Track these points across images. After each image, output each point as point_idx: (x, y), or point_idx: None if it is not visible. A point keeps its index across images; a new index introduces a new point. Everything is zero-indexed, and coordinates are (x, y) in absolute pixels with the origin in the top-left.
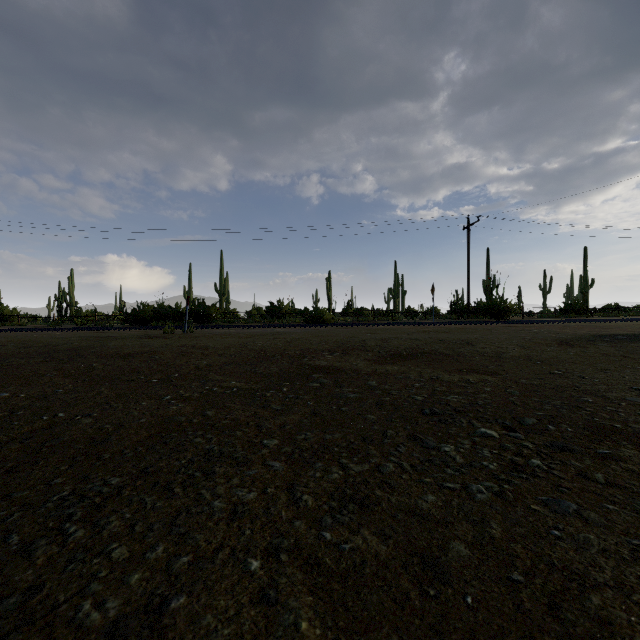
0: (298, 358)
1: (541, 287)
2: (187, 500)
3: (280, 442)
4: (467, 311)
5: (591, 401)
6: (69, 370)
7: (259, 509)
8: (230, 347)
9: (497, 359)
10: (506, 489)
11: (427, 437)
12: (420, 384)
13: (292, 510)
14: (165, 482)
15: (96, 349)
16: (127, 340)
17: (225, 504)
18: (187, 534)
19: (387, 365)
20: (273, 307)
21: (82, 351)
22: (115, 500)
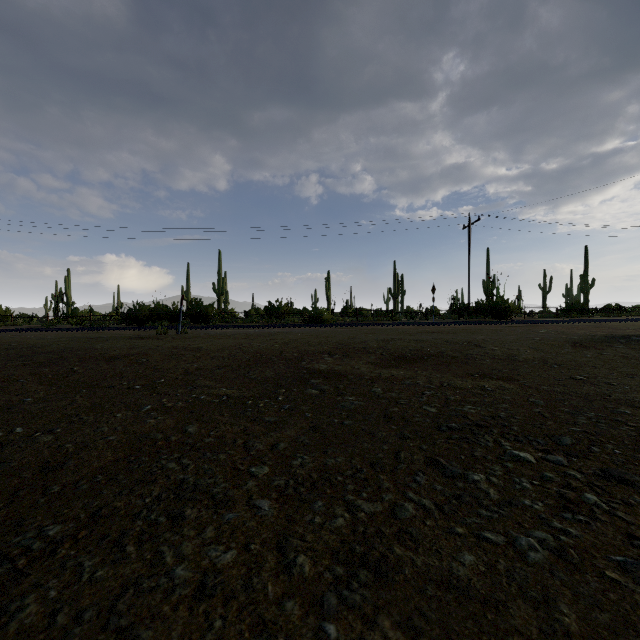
0: (296, 361)
1: (541, 287)
2: (140, 565)
3: (271, 469)
4: (468, 311)
5: (630, 413)
6: (46, 375)
7: (237, 580)
8: (224, 349)
9: (510, 362)
10: (565, 543)
11: (448, 461)
12: (431, 391)
13: (282, 581)
14: (117, 533)
15: (81, 351)
16: (117, 341)
17: (191, 572)
18: (129, 630)
19: (392, 369)
20: (271, 307)
21: (65, 353)
22: (43, 564)
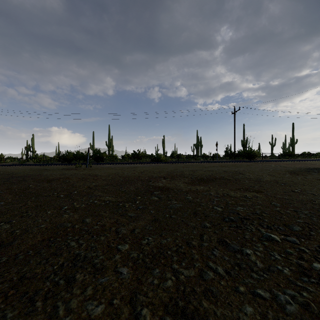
0: (146, 181)
1: (270, 143)
2: (42, 317)
3: (130, 246)
4: (234, 155)
5: None
6: (14, 189)
7: None
8: (109, 175)
9: (258, 182)
10: (307, 298)
11: (231, 241)
12: (218, 198)
13: None
14: (33, 291)
15: (35, 176)
16: (55, 171)
17: None
18: None
19: (196, 186)
20: (135, 153)
21: (27, 177)
22: None
